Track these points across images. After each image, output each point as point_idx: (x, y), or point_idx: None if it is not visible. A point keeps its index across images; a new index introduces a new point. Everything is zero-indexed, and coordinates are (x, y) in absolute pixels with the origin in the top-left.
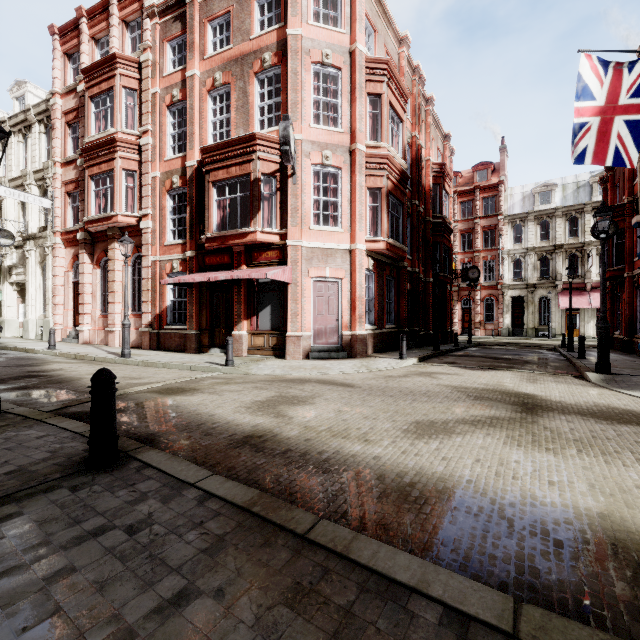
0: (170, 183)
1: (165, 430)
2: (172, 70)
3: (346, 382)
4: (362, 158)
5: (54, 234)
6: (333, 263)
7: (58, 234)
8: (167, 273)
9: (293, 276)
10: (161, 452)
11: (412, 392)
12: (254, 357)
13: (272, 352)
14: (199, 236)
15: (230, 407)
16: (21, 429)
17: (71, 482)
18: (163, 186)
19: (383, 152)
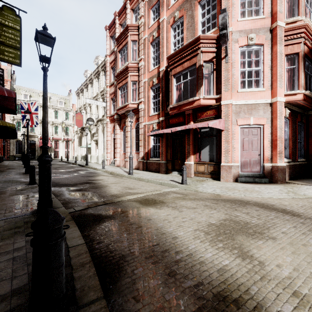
0: (152, 83)
1: (134, 253)
2: (153, 23)
3: (286, 209)
4: (281, 32)
5: (106, 117)
6: (256, 114)
7: (108, 117)
8: (150, 130)
9: (225, 125)
10: None
11: None
12: (198, 178)
13: (210, 175)
14: (166, 108)
15: (189, 228)
16: None
17: None
18: (148, 85)
19: (301, 23)
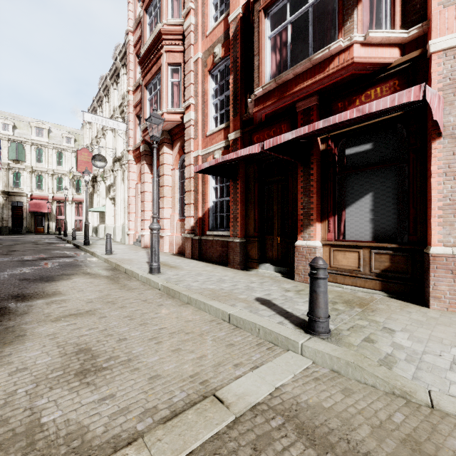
0: (211, 59)
1: None
2: None
3: None
4: None
5: (128, 153)
6: None
7: (131, 152)
8: None
9: (447, 119)
10: None
11: None
12: (338, 288)
13: (378, 283)
14: (244, 110)
15: None
16: None
17: None
18: (205, 67)
19: None
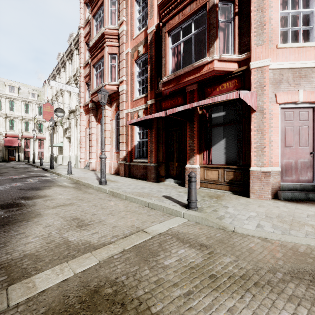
0: (137, 54)
1: None
2: None
3: None
4: None
5: (80, 107)
6: (307, 85)
7: (82, 107)
8: None
9: (258, 103)
10: None
11: None
12: (208, 190)
13: (228, 187)
14: (157, 87)
15: None
16: None
17: None
18: (132, 58)
19: None
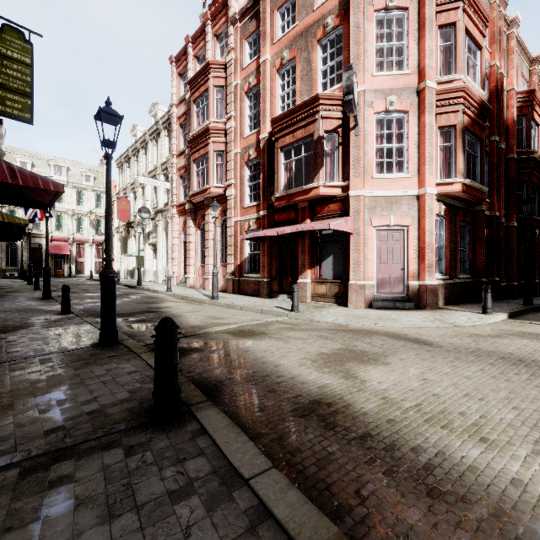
0: (247, 156)
1: (232, 378)
2: (249, 62)
3: (420, 338)
4: (432, 96)
5: (172, 207)
6: (398, 210)
7: (175, 207)
8: (245, 231)
9: (355, 226)
10: (220, 413)
11: (522, 361)
12: (317, 304)
13: (334, 300)
14: (270, 197)
15: (295, 358)
16: (122, 361)
17: (130, 439)
18: (242, 159)
19: (458, 85)
